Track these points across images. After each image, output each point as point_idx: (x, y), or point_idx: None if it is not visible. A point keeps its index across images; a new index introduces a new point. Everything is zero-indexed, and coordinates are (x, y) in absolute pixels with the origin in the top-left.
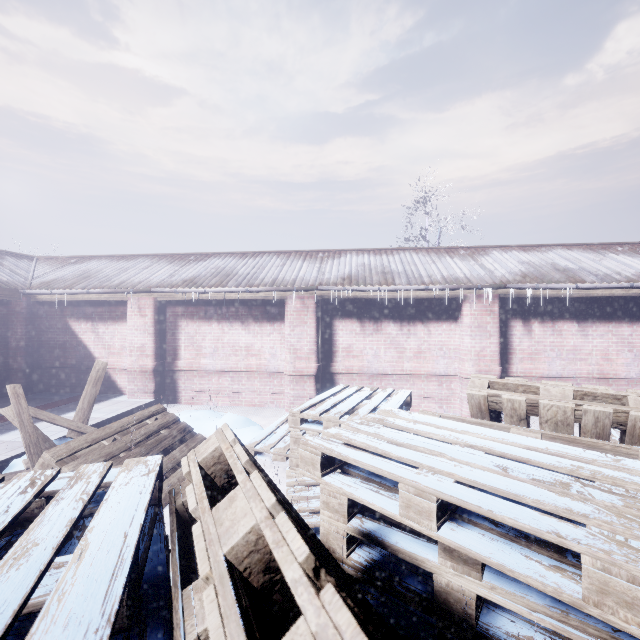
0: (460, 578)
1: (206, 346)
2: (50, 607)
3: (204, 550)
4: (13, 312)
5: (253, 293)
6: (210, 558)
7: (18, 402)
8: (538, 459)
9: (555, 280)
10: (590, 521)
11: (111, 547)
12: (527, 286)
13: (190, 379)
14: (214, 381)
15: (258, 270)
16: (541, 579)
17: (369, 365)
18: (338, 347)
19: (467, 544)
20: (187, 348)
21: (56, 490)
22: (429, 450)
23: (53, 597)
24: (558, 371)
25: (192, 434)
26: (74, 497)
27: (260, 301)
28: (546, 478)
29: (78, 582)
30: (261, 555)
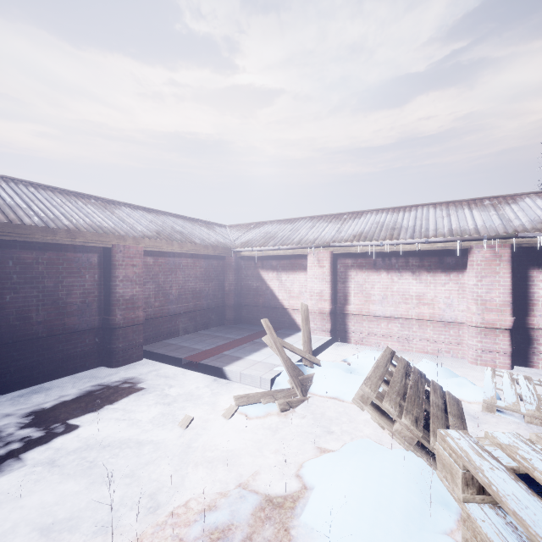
0: None
1: (375, 294)
2: None
3: None
4: (227, 265)
5: (430, 244)
6: None
7: (271, 333)
8: None
9: None
10: None
11: None
12: None
13: (359, 322)
14: (383, 326)
15: (423, 222)
16: None
17: None
18: (536, 300)
19: None
20: (356, 295)
21: None
22: None
23: None
24: None
25: (426, 379)
26: None
27: (433, 252)
28: None
29: None
30: None
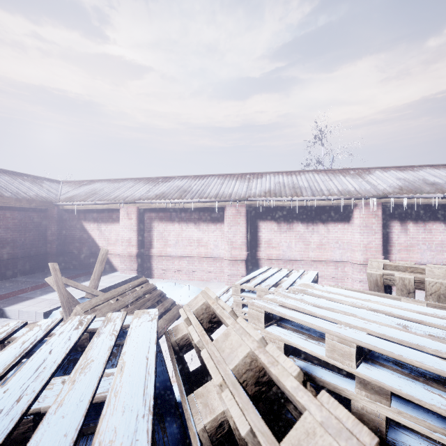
0: (373, 404)
1: (171, 239)
2: (111, 399)
3: (214, 367)
4: (49, 217)
5: (202, 203)
6: (221, 372)
7: (56, 274)
8: (429, 321)
9: (426, 191)
10: None
11: (139, 365)
12: (404, 196)
13: (160, 261)
14: (176, 263)
15: (205, 187)
16: (443, 407)
17: (284, 253)
18: (261, 240)
19: (380, 379)
20: (158, 241)
21: (95, 328)
22: (343, 312)
23: (111, 393)
24: (428, 259)
25: (165, 298)
26: (108, 333)
27: (207, 208)
28: (439, 334)
29: (124, 385)
30: (253, 373)
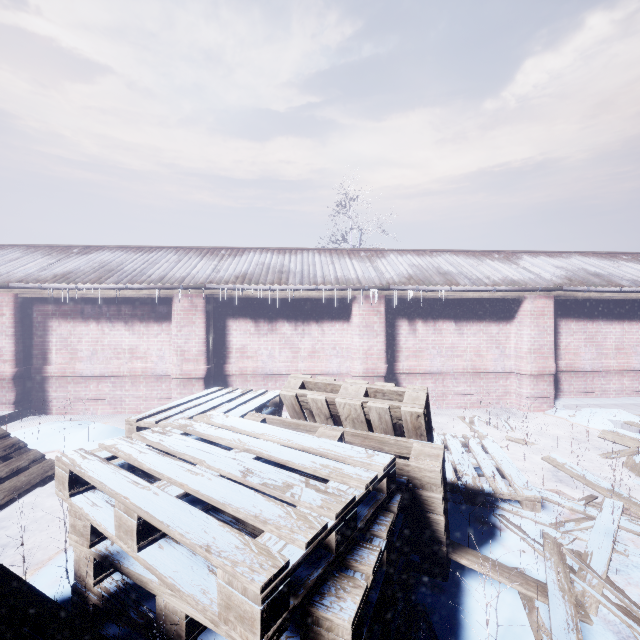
0: (174, 598)
1: (83, 349)
2: None
3: None
4: None
5: (136, 290)
6: None
7: None
8: (296, 460)
9: (434, 283)
10: (266, 527)
11: None
12: (409, 288)
13: (63, 386)
14: (92, 387)
15: (148, 266)
16: (200, 597)
17: (264, 366)
18: (232, 348)
19: (159, 563)
20: (59, 351)
21: None
22: (193, 458)
23: None
24: (438, 367)
25: (24, 451)
26: None
27: (146, 299)
28: (277, 481)
29: None
30: None
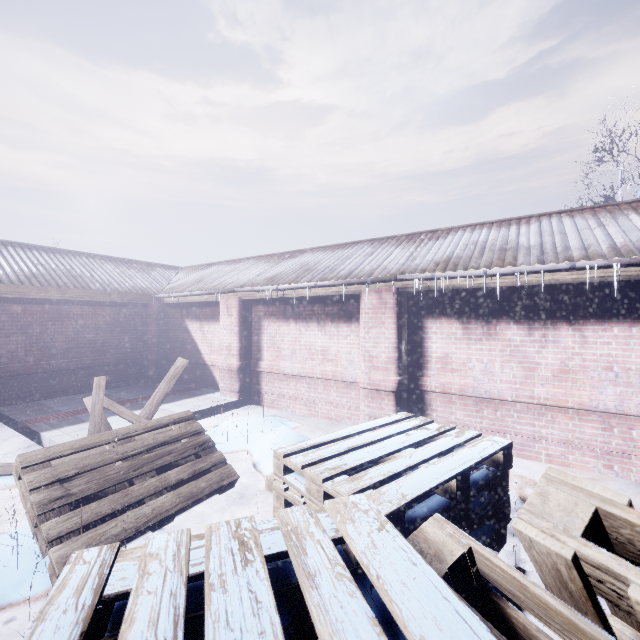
0: None
1: (285, 348)
2: None
3: None
4: (150, 313)
5: (325, 288)
6: None
7: (98, 393)
8: None
9: None
10: None
11: None
12: None
13: (271, 381)
14: (292, 386)
15: (340, 262)
16: None
17: (475, 384)
18: (430, 356)
19: None
20: (269, 349)
21: None
22: None
23: None
24: None
25: (211, 450)
26: None
27: (336, 297)
28: None
29: None
30: None
